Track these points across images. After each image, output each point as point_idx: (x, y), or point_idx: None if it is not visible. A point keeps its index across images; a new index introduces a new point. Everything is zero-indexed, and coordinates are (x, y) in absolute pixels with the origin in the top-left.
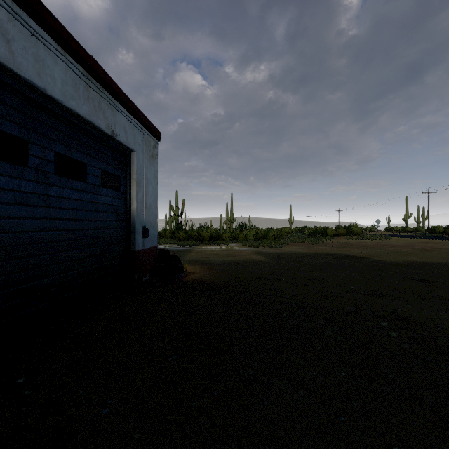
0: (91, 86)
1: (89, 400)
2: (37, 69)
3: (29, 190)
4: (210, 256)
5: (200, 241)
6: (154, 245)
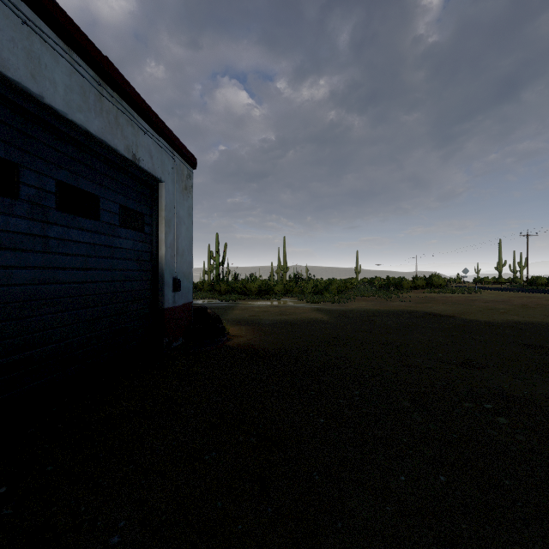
0: (105, 96)
1: (93, 521)
2: (31, 69)
3: (20, 230)
4: (259, 314)
5: (247, 295)
6: (188, 302)
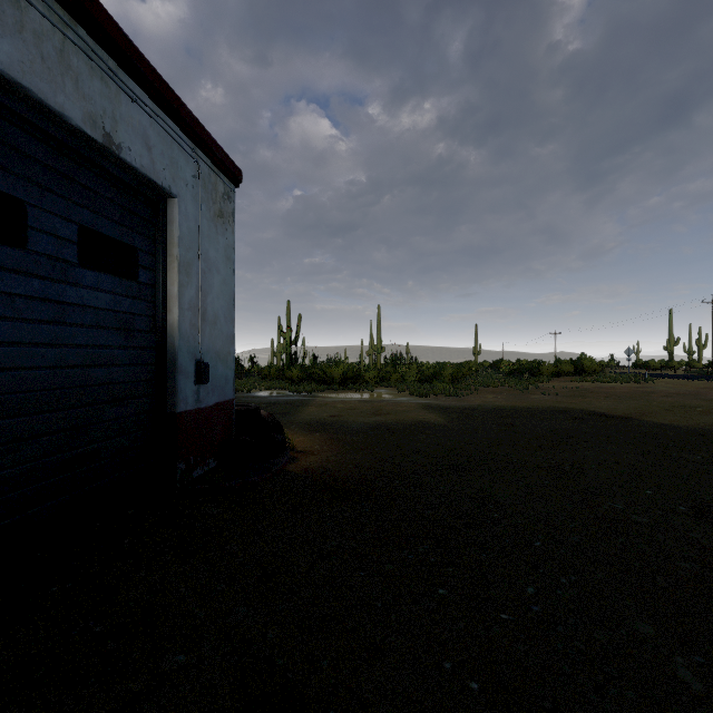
0: (31, 1)
1: None
2: None
3: None
4: (343, 413)
5: (327, 385)
6: (226, 399)
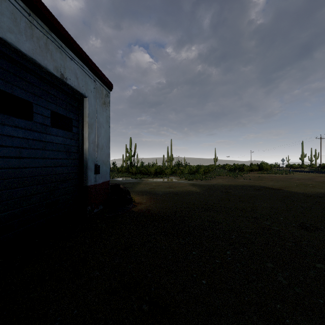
0: (36, 25)
1: None
2: None
3: None
4: (155, 187)
5: (148, 175)
6: (106, 180)
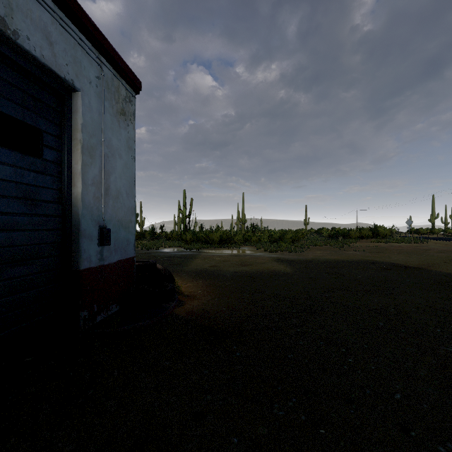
0: None
1: None
2: None
3: None
4: (219, 264)
5: (210, 244)
6: (128, 257)
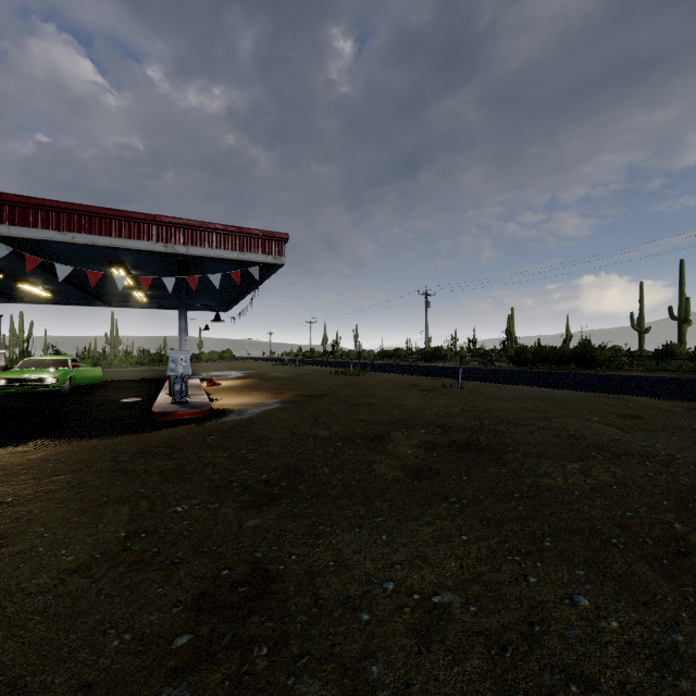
0: None
1: None
2: None
3: None
4: None
5: None
6: None
